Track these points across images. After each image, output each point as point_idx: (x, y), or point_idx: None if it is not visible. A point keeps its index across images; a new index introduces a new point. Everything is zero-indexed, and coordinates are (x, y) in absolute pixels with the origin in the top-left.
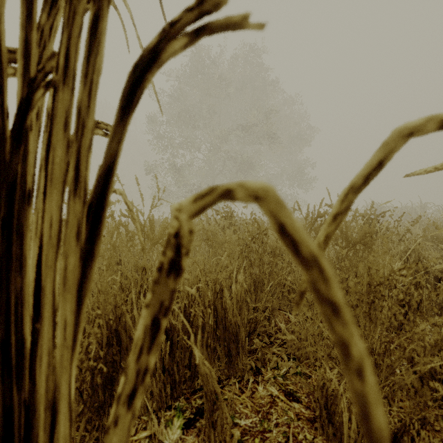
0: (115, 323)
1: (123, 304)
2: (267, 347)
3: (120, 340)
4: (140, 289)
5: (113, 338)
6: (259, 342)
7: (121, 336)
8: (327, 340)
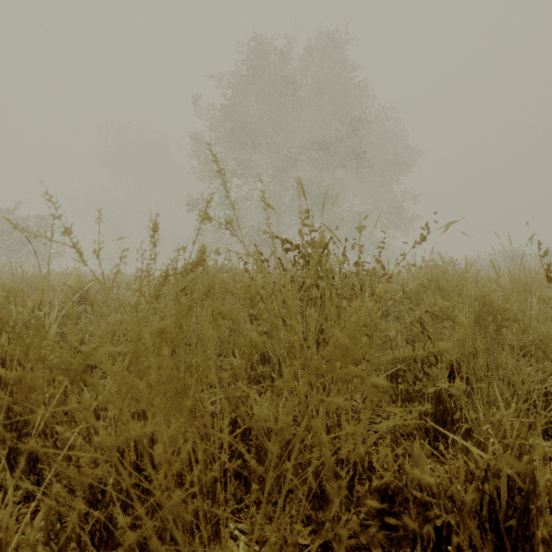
0: None
1: None
2: None
3: None
4: None
5: None
6: None
7: None
8: None
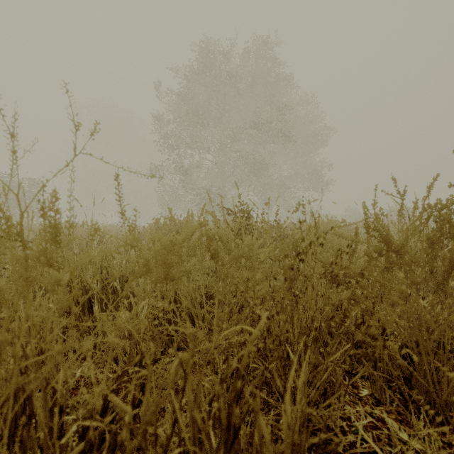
0: None
1: None
2: None
3: None
4: (13, 408)
5: None
6: None
7: None
8: None
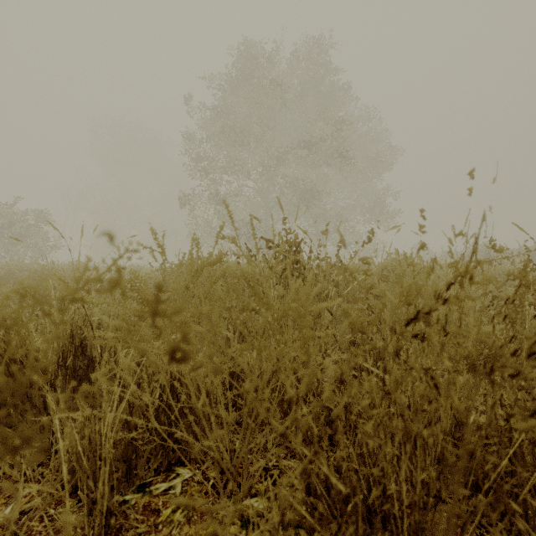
0: None
1: None
2: None
3: None
4: None
5: None
6: None
7: None
8: None
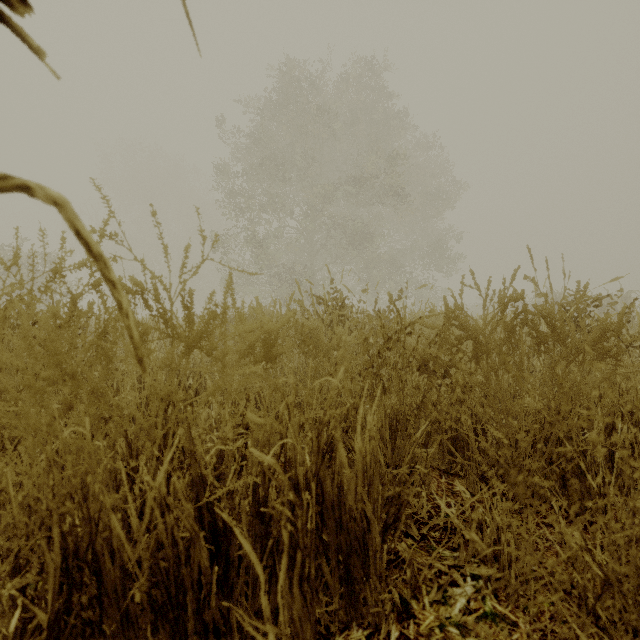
0: (89, 534)
1: (103, 493)
2: (417, 547)
3: (100, 572)
4: (164, 444)
5: (84, 567)
6: (406, 548)
7: (102, 564)
8: (535, 537)
